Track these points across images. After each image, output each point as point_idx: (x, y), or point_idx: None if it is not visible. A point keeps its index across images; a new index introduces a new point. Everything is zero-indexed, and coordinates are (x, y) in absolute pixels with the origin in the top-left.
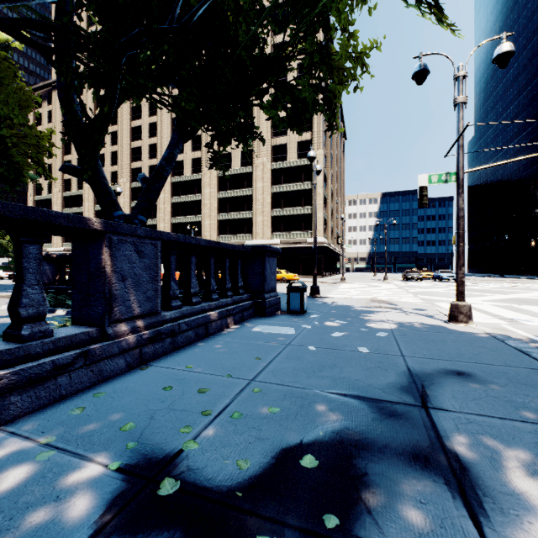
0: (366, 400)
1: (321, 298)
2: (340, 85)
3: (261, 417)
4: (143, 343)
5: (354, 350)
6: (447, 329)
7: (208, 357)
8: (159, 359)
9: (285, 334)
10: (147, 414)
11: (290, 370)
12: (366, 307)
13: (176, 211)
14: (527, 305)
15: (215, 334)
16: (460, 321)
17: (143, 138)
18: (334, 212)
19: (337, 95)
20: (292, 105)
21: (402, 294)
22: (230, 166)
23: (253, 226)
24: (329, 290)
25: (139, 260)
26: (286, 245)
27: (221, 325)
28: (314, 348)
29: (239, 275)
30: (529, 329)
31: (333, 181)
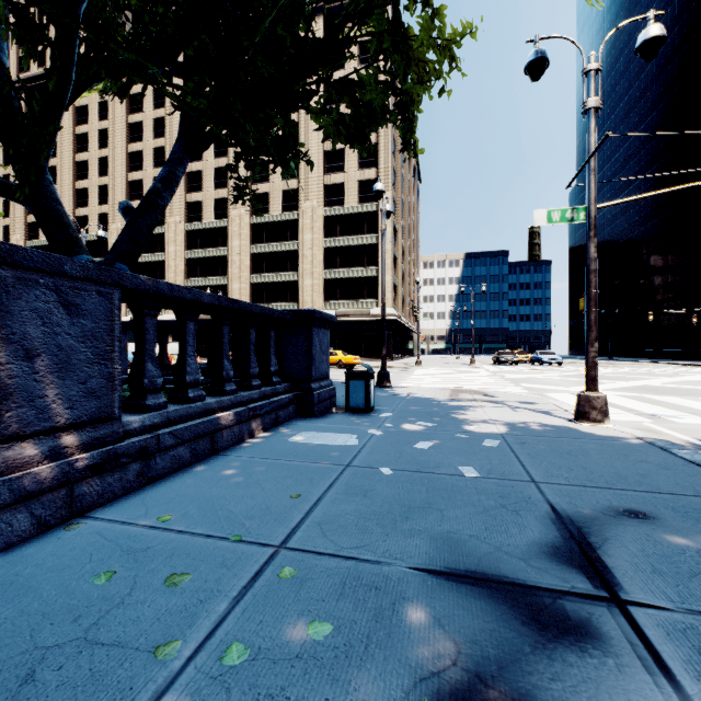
0: (501, 589)
1: (392, 389)
2: (419, 86)
3: (291, 655)
4: (76, 476)
5: (455, 472)
6: (580, 432)
7: (207, 496)
8: (113, 503)
9: (342, 447)
10: (22, 665)
11: (352, 519)
12: (456, 400)
13: (193, 270)
14: (661, 395)
15: (229, 450)
16: (592, 420)
17: (145, 168)
18: (405, 275)
19: (416, 101)
20: (353, 111)
21: (498, 382)
22: (268, 211)
23: (299, 292)
24: (401, 377)
25: (68, 320)
26: (343, 317)
27: (240, 434)
28: (391, 471)
29: (272, 354)
30: (683, 429)
31: (404, 236)
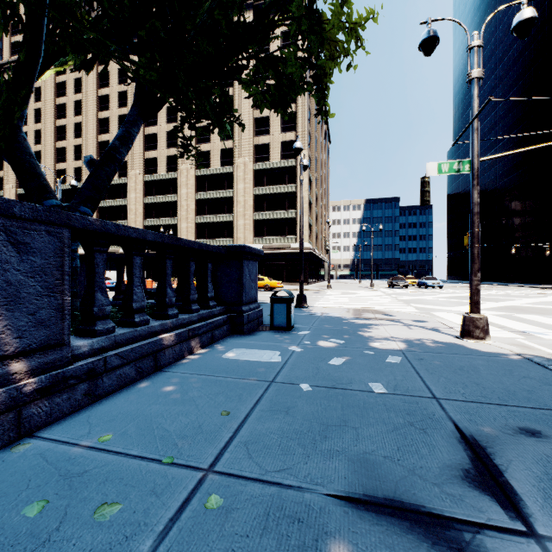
0: (420, 521)
1: (309, 309)
2: (331, 62)
3: None
4: (24, 400)
5: (365, 388)
6: (467, 348)
7: (146, 413)
8: (61, 421)
9: (268, 363)
10: None
11: (275, 438)
12: (361, 319)
13: (150, 212)
14: (526, 314)
15: (170, 366)
16: (476, 337)
17: (111, 131)
18: (318, 217)
19: (328, 74)
20: (277, 83)
21: (393, 303)
22: (209, 166)
23: (234, 230)
24: (315, 298)
25: (17, 257)
26: (269, 250)
27: (180, 351)
28: (309, 387)
29: (209, 282)
30: (551, 344)
31: (317, 186)
